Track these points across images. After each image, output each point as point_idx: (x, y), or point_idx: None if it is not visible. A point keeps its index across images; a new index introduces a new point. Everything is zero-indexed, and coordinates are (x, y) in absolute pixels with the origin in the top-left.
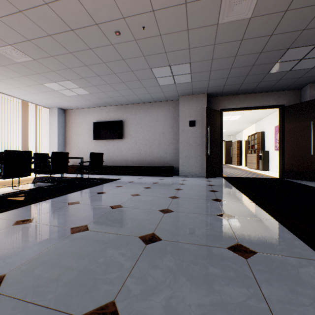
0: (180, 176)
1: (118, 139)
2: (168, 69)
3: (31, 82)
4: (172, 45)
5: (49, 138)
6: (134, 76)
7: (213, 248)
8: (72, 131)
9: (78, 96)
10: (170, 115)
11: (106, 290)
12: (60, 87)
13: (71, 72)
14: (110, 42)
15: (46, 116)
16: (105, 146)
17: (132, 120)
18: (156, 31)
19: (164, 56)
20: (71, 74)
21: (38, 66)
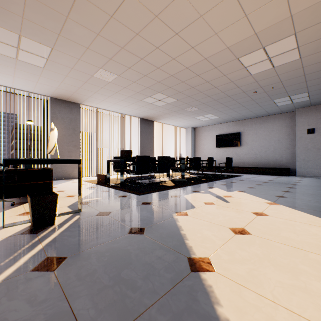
0: (297, 176)
1: (236, 146)
2: (287, 98)
3: (188, 118)
4: (292, 88)
5: (185, 147)
6: (257, 105)
7: (318, 195)
8: (199, 142)
9: (209, 120)
10: (286, 125)
11: (277, 195)
12: (202, 117)
13: (215, 110)
14: (247, 96)
15: (183, 133)
16: (224, 152)
17: (248, 132)
18: (281, 86)
19: (285, 93)
20: (214, 111)
21: (198, 111)
